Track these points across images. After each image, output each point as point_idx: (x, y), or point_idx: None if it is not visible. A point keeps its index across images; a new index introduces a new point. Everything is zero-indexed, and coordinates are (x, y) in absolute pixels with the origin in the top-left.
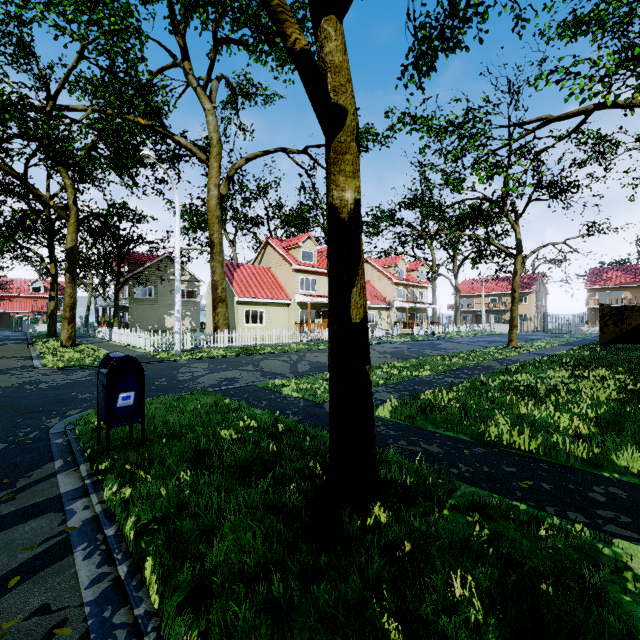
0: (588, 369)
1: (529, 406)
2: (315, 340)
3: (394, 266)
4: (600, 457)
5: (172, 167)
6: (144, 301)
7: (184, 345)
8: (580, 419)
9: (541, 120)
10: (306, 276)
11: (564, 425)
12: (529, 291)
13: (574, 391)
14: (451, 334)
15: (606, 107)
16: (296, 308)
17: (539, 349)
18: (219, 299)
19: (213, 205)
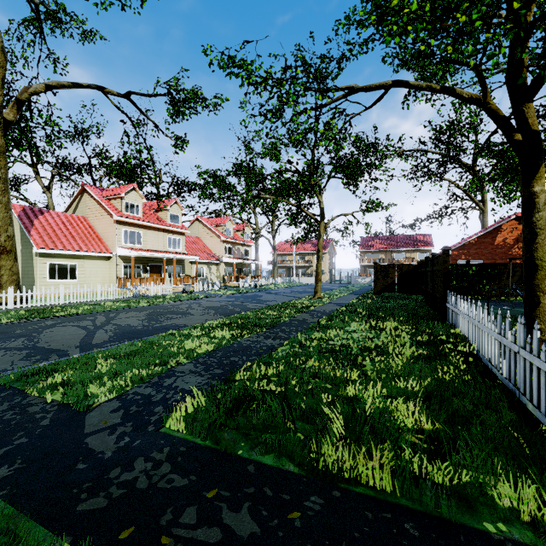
0: (379, 319)
1: (357, 385)
2: (139, 296)
3: (223, 225)
4: (469, 486)
5: None
6: None
7: None
8: (407, 396)
9: (349, 89)
10: (130, 229)
11: (402, 417)
12: (325, 252)
13: (383, 349)
14: (270, 286)
15: (401, 85)
16: (118, 262)
17: (336, 299)
18: (2, 249)
19: None
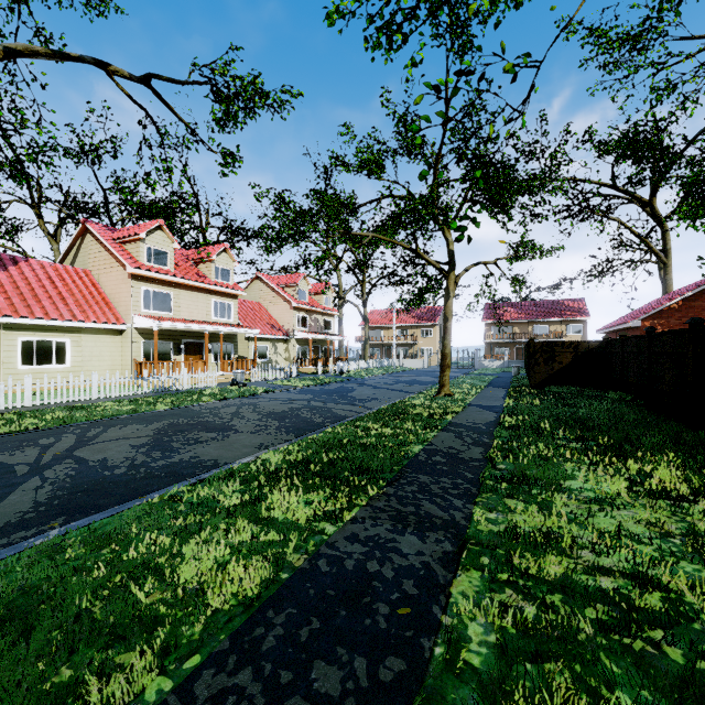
0: (617, 455)
1: None
2: (163, 390)
3: (294, 286)
4: None
5: None
6: None
7: None
8: None
9: None
10: (154, 288)
11: None
12: (435, 324)
13: None
14: (362, 372)
15: None
16: (135, 338)
17: (476, 396)
18: None
19: None
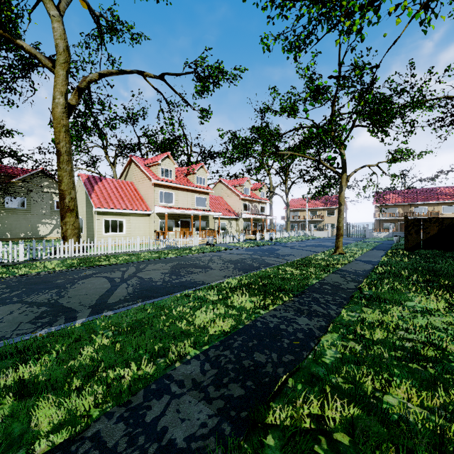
0: (450, 290)
1: None
2: (170, 247)
3: (241, 185)
4: None
5: (23, 77)
6: (16, 211)
7: (14, 257)
8: None
9: None
10: (165, 190)
11: None
12: (336, 207)
13: None
14: (284, 239)
15: None
16: (155, 218)
17: (361, 255)
18: (67, 209)
19: (58, 113)
